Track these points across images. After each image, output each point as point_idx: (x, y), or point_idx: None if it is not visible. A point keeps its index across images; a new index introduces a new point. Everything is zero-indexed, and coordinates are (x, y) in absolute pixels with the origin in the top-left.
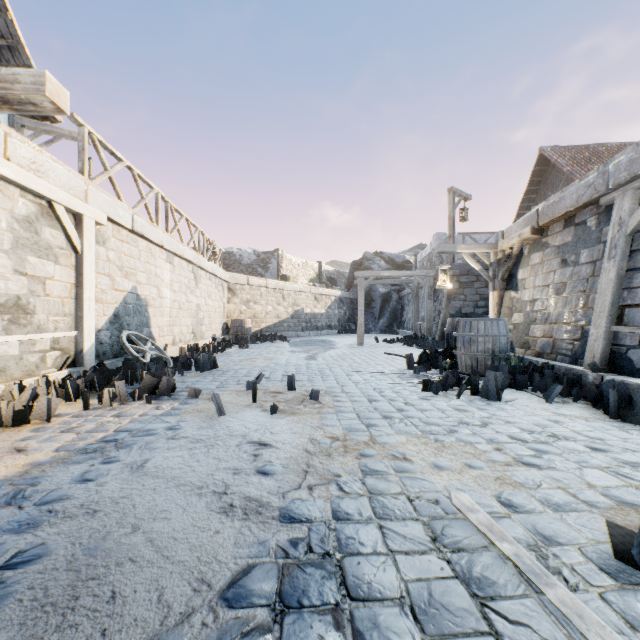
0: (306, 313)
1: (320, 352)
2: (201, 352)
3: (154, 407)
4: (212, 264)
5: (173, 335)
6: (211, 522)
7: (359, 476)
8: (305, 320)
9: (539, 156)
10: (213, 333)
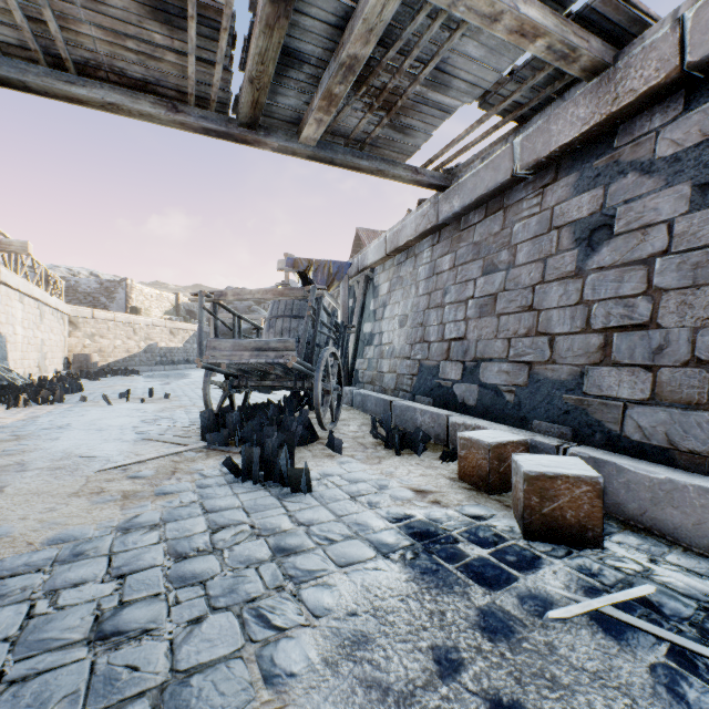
0: (161, 347)
1: (175, 381)
2: (56, 382)
3: (59, 406)
4: (56, 299)
5: (24, 368)
6: (128, 418)
7: (184, 410)
8: (160, 354)
9: (357, 234)
10: (55, 367)
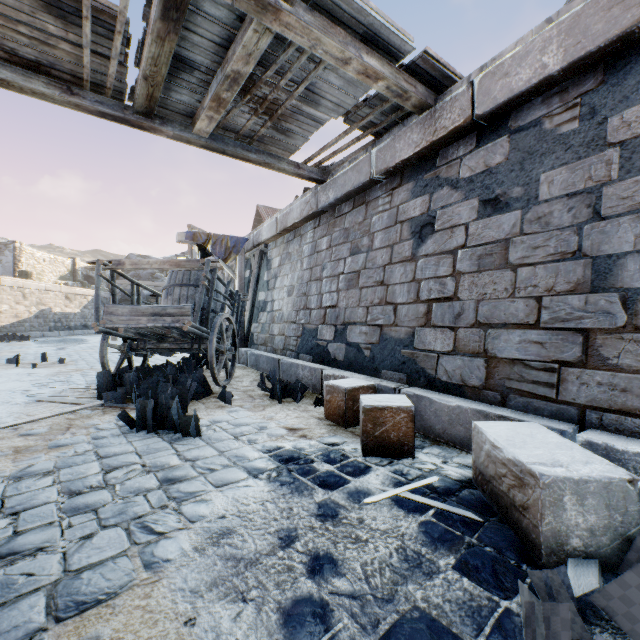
0: (55, 313)
1: (71, 346)
2: None
3: None
4: None
5: None
6: (18, 382)
7: (81, 373)
8: (54, 320)
9: (257, 210)
10: None
